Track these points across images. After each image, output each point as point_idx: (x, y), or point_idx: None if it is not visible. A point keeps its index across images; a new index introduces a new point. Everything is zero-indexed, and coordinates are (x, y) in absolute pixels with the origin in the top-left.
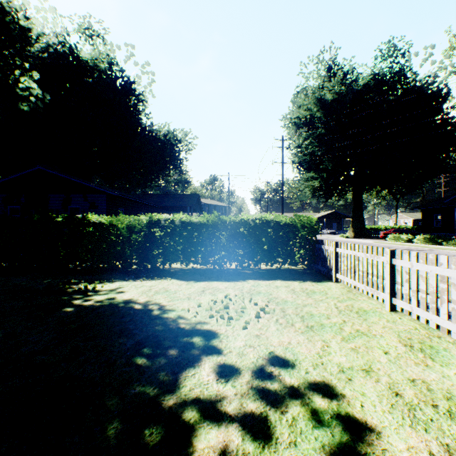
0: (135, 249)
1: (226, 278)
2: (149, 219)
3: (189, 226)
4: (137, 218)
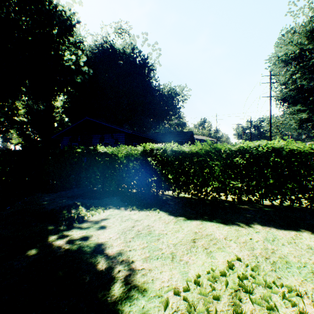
0: (132, 176)
1: (223, 218)
2: (142, 148)
3: (180, 156)
4: (134, 148)
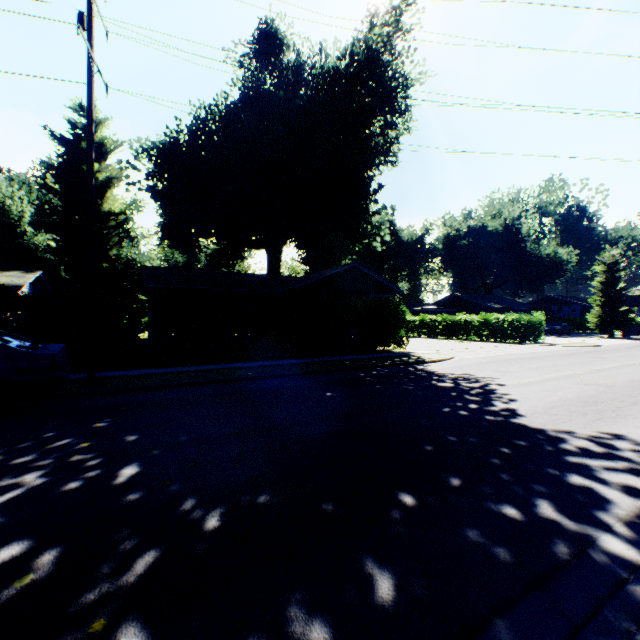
0: None
1: None
2: None
3: None
4: None
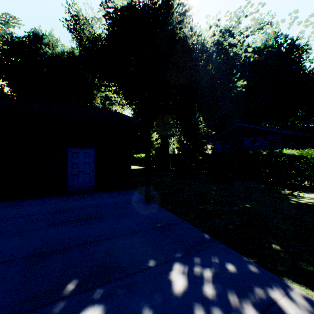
0: None
1: None
2: None
3: None
4: None
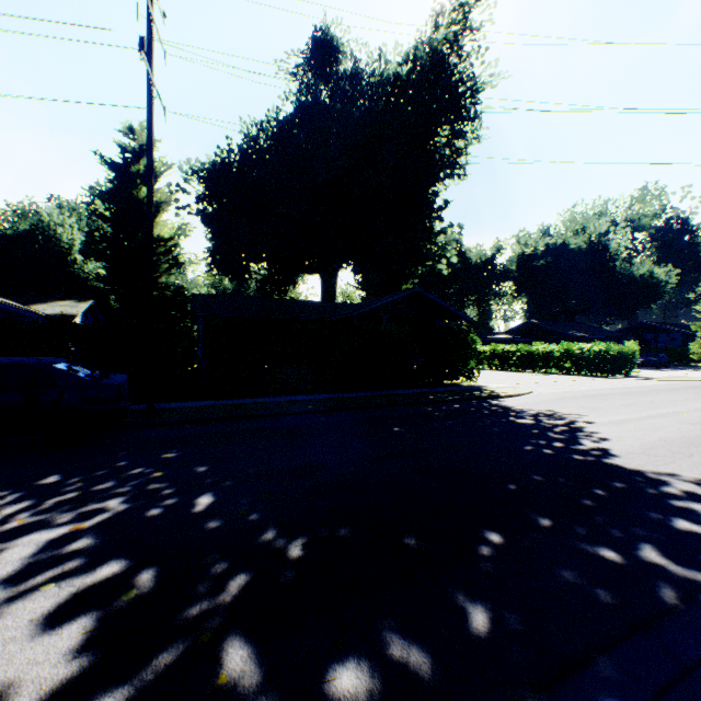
0: None
1: None
2: None
3: None
4: None
